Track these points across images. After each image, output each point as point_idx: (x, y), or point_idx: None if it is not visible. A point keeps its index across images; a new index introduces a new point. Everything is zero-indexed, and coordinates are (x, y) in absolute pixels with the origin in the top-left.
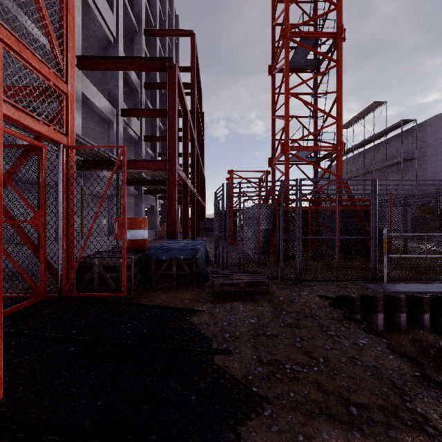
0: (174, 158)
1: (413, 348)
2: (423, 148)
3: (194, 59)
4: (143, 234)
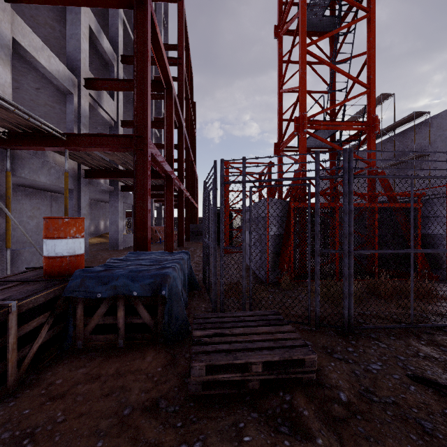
0: (145, 133)
1: None
2: (436, 144)
3: (182, 30)
4: (72, 246)
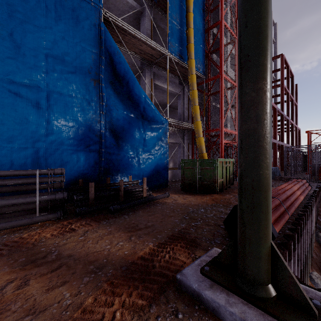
0: None
1: None
2: None
3: (283, 69)
4: None
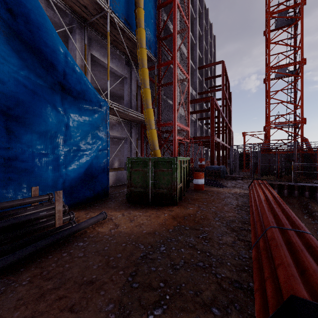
0: (213, 134)
1: (296, 201)
2: None
3: (223, 75)
4: (203, 163)
